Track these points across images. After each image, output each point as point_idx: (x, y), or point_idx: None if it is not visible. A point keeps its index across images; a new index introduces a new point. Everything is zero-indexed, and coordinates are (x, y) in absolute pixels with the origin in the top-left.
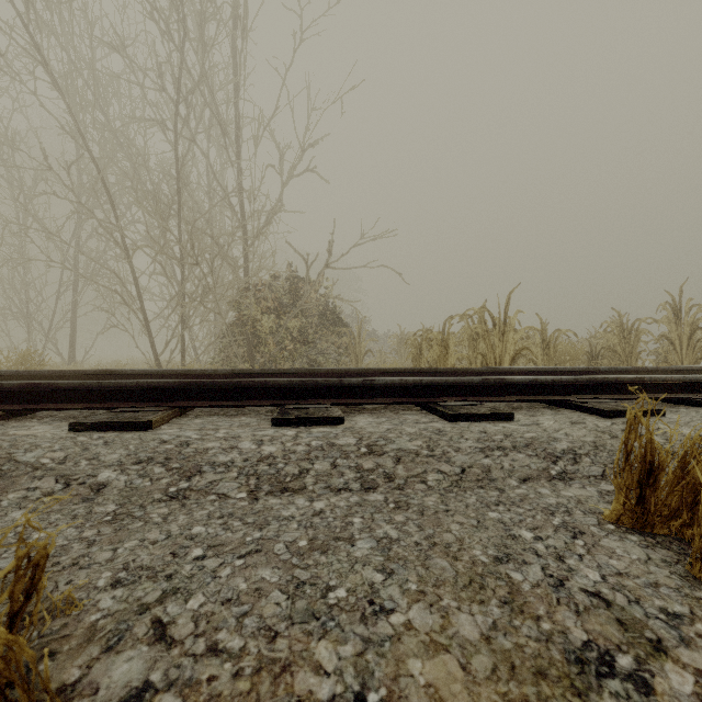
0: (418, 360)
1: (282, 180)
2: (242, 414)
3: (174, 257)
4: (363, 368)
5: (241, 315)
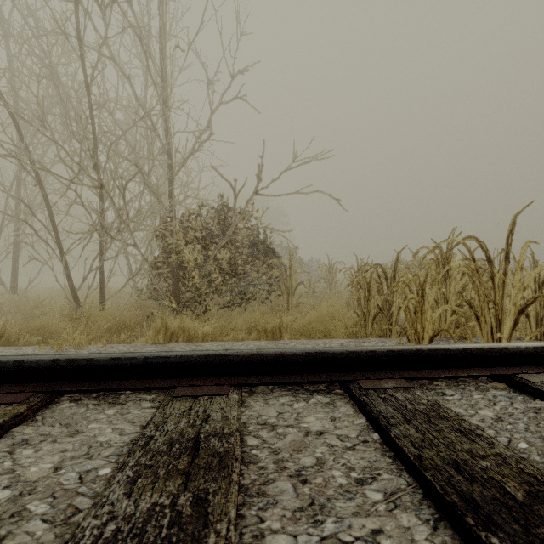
0: (366, 302)
1: (210, 105)
2: None
3: (93, 184)
4: (310, 350)
5: (165, 246)
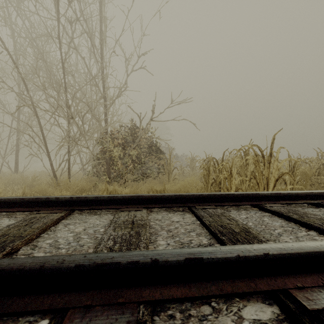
0: (207, 177)
1: (126, 72)
2: (5, 319)
3: (64, 115)
4: (176, 194)
5: (103, 148)
